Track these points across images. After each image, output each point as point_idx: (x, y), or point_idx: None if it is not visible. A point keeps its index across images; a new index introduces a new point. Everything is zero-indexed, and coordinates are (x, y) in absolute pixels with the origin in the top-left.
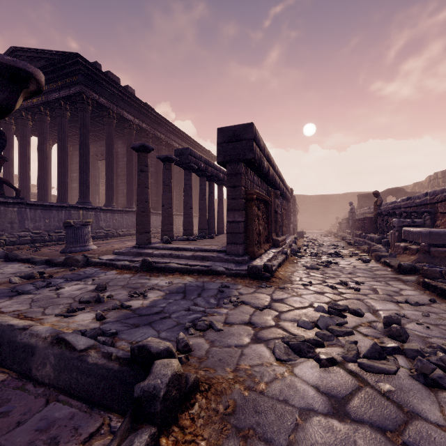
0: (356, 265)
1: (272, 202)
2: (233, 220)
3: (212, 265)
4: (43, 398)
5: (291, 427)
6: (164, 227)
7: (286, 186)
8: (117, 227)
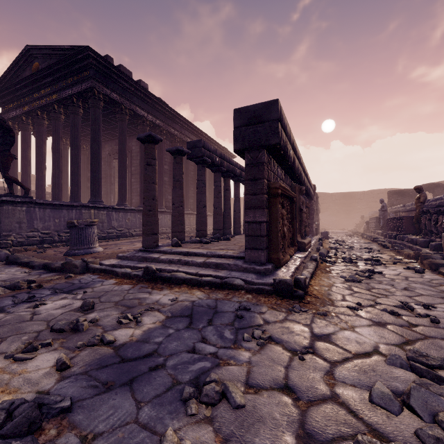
0: (408, 277)
1: (297, 199)
2: (254, 220)
3: (227, 276)
4: None
5: None
6: (174, 228)
7: (309, 182)
8: (130, 227)
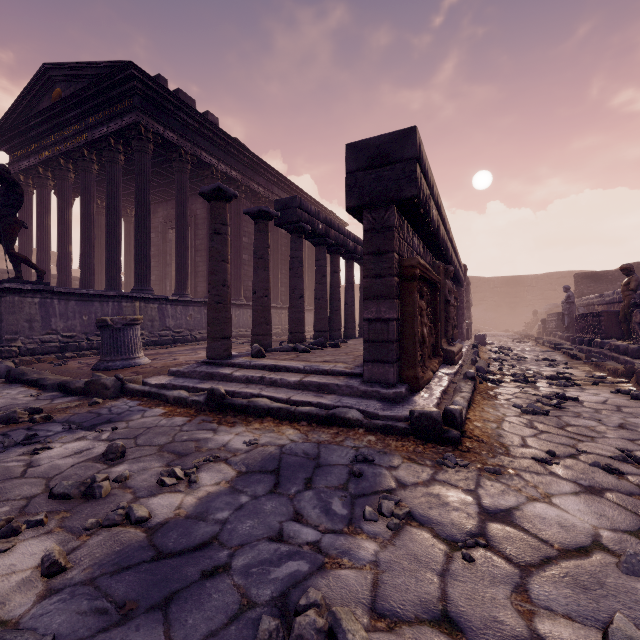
0: (621, 406)
1: (441, 285)
2: (377, 317)
3: (336, 404)
4: None
5: None
6: (255, 328)
7: (458, 260)
8: (192, 327)
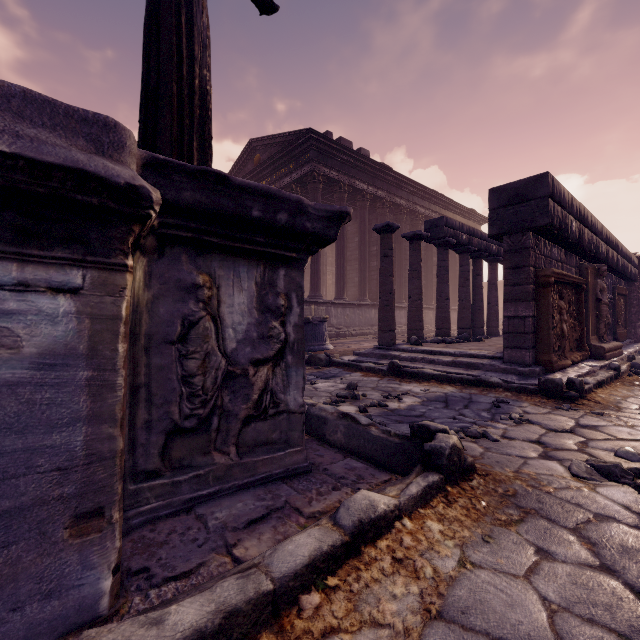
0: None
1: (590, 285)
2: (515, 315)
3: (481, 375)
4: (340, 454)
5: (581, 520)
6: (410, 325)
7: (624, 254)
8: (348, 325)
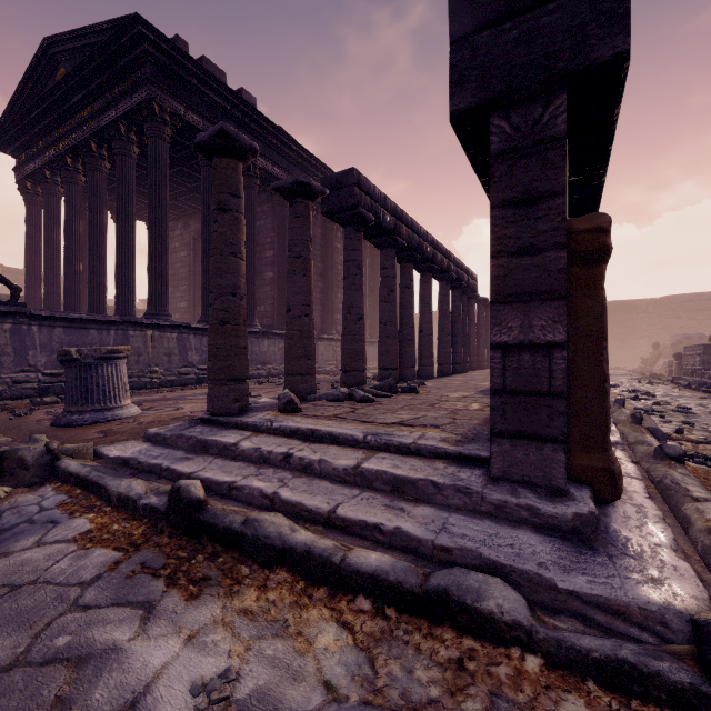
0: None
1: None
2: (523, 340)
3: (438, 542)
4: None
5: None
6: (290, 364)
7: None
8: None
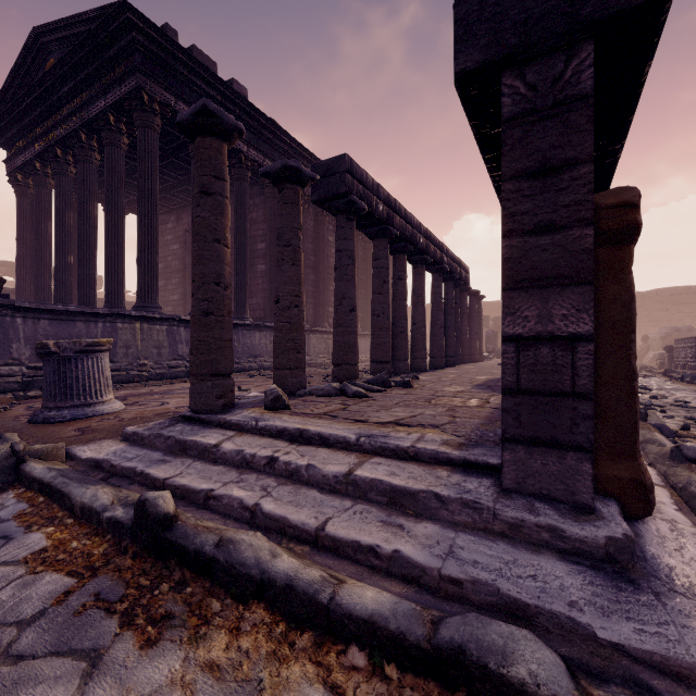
0: None
1: None
2: (541, 331)
3: (446, 571)
4: None
5: None
6: (278, 358)
7: None
8: None
